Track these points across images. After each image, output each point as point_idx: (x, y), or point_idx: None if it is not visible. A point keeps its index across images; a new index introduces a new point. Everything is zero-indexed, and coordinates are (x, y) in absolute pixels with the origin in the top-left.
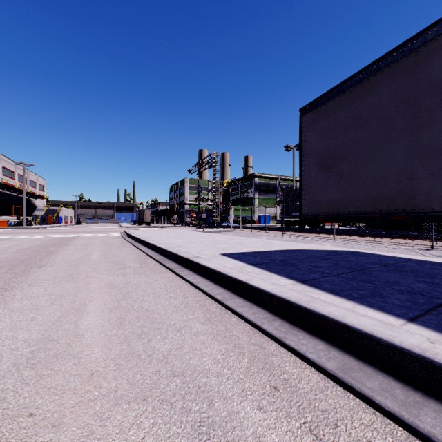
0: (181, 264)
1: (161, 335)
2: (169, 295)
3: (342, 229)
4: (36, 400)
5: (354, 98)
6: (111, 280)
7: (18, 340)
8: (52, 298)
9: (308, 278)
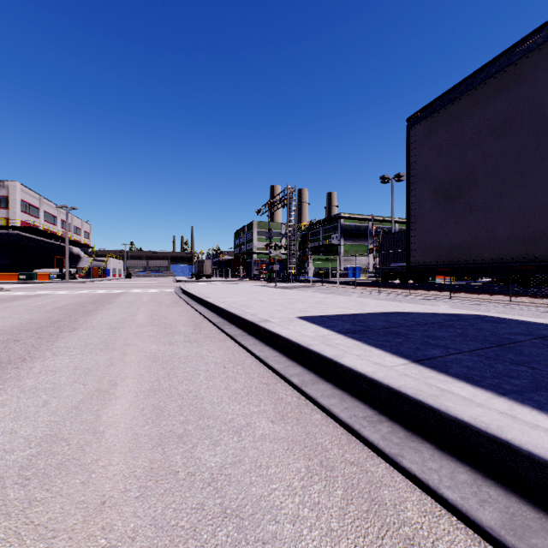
0: (245, 329)
1: (212, 438)
2: (227, 375)
3: (460, 285)
4: None
5: (492, 94)
6: (154, 350)
7: (17, 436)
8: (76, 373)
9: (425, 356)
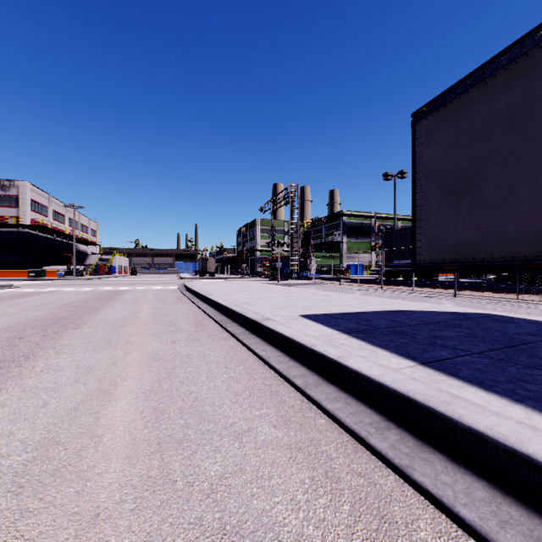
0: (247, 328)
1: (212, 444)
2: (229, 375)
3: (464, 282)
4: None
5: (502, 87)
6: (156, 349)
7: (14, 439)
8: (77, 372)
9: (433, 358)
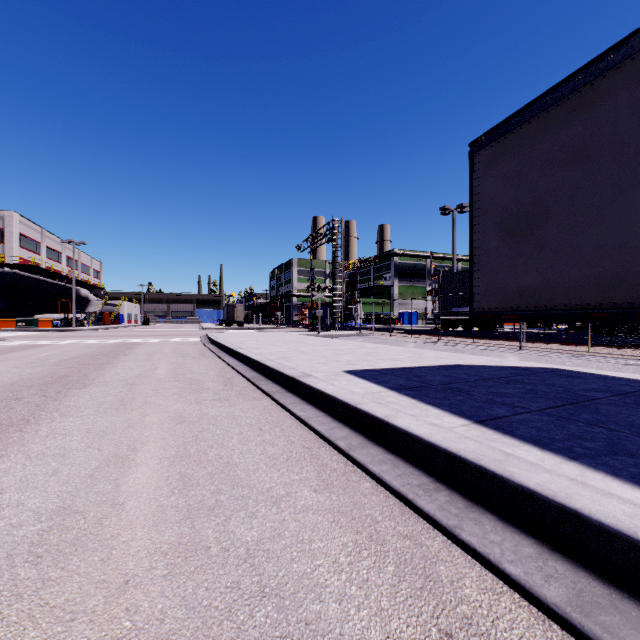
0: (284, 385)
1: (247, 510)
2: (263, 438)
3: (531, 333)
4: (27, 632)
5: (566, 118)
6: (179, 410)
7: (25, 508)
8: (89, 436)
9: (489, 416)
